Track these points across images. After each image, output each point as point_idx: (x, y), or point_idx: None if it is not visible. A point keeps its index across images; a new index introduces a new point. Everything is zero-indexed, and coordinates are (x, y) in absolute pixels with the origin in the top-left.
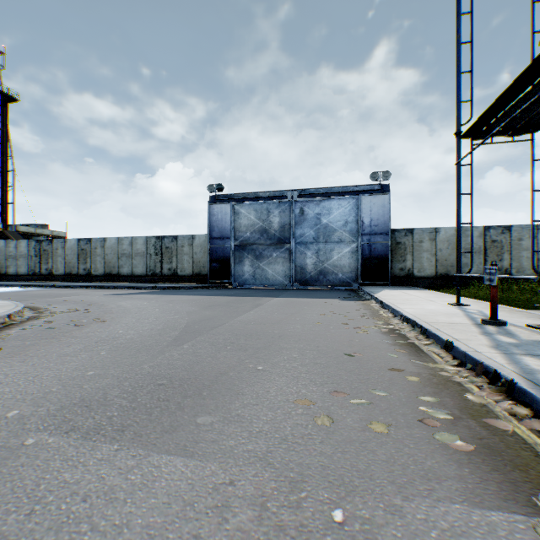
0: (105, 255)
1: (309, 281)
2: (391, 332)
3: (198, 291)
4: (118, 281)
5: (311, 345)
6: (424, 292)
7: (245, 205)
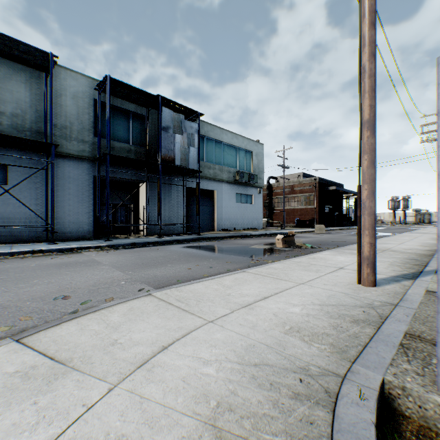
0: None
1: None
2: None
3: None
4: None
5: None
6: None
7: None
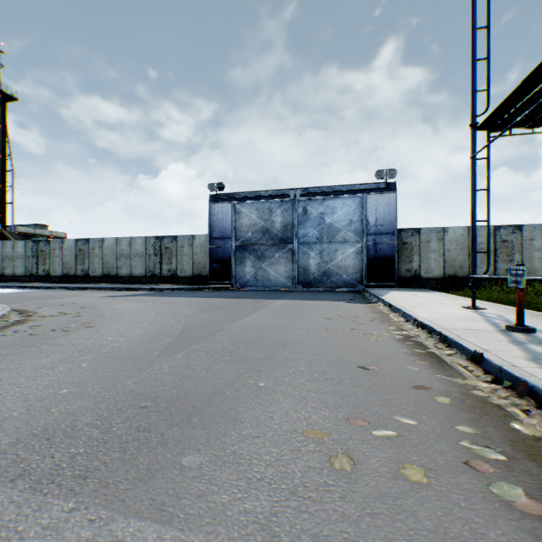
0: (103, 255)
1: (312, 282)
2: (405, 339)
3: (198, 293)
4: (117, 282)
5: (319, 355)
6: (433, 294)
7: (246, 204)
